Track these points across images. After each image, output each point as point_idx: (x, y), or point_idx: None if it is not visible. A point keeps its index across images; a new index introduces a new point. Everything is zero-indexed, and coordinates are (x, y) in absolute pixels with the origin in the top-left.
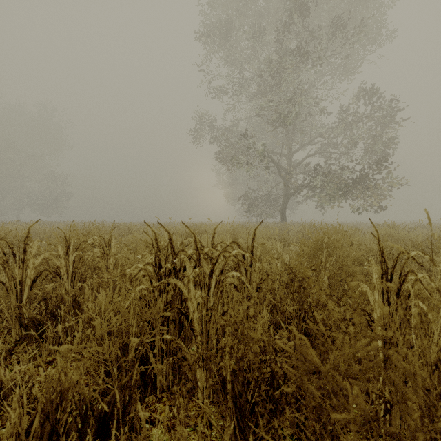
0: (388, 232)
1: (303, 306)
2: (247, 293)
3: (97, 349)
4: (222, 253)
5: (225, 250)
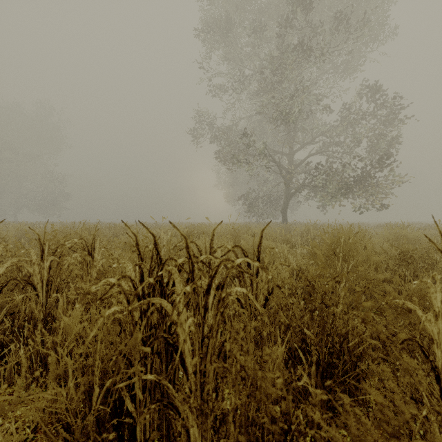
0: (400, 233)
1: (325, 329)
2: (254, 310)
3: (51, 396)
4: (222, 262)
5: (227, 258)
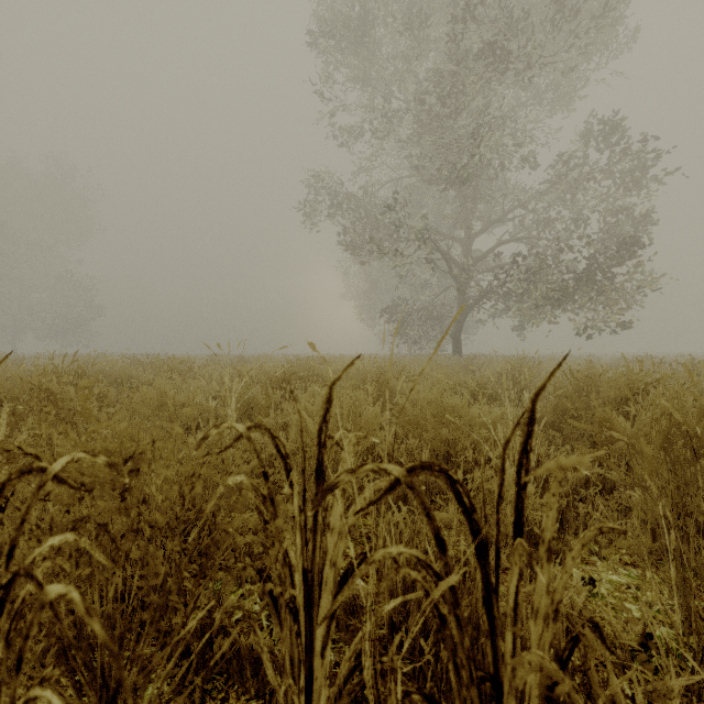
0: None
1: None
2: None
3: None
4: None
5: None
